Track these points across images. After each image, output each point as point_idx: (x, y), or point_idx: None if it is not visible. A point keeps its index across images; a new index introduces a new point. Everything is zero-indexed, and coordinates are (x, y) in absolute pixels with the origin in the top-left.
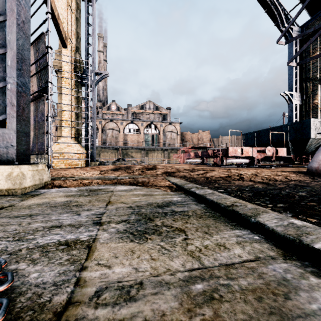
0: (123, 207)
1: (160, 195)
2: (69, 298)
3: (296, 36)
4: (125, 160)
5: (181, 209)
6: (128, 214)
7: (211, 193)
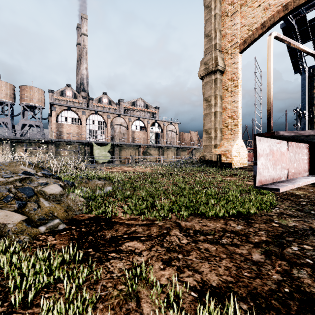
0: None
1: None
2: None
3: None
4: None
5: None
6: None
7: None
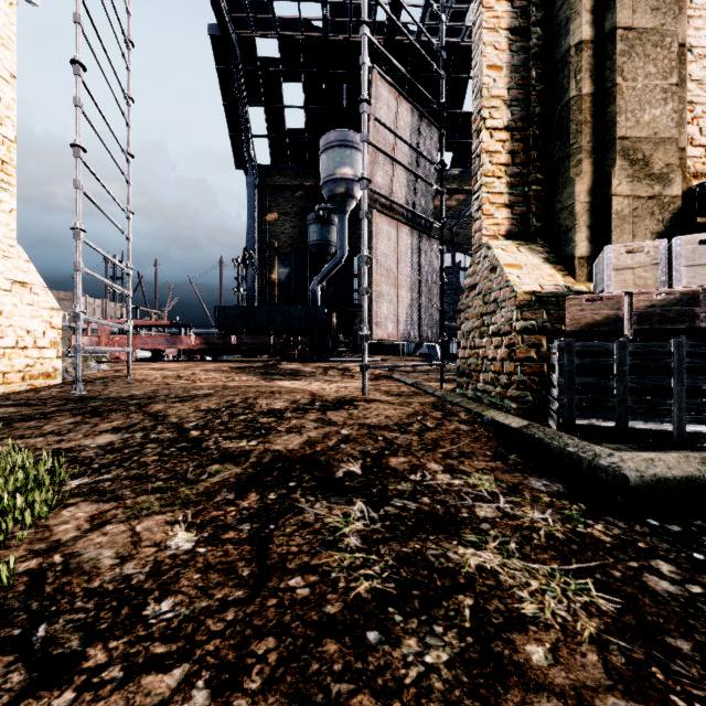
0: None
1: None
2: None
3: None
4: None
5: None
6: None
7: None
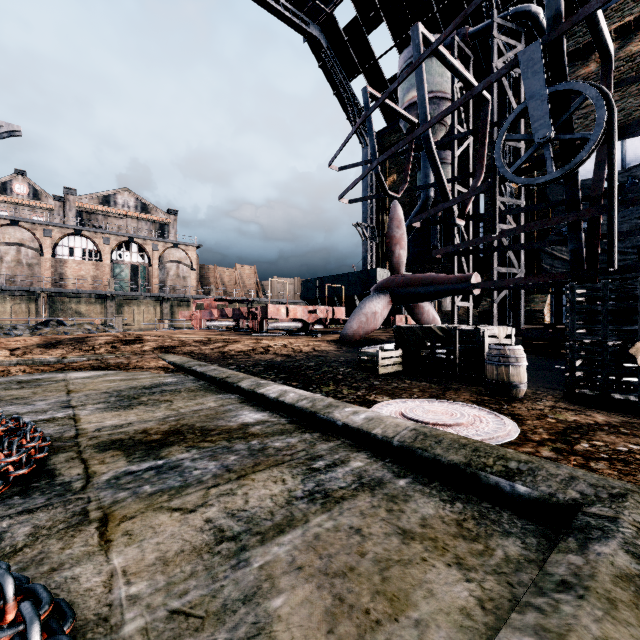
0: (95, 393)
1: (148, 378)
2: (77, 433)
3: (349, 165)
4: (65, 323)
5: (173, 388)
6: (105, 397)
7: (214, 369)
